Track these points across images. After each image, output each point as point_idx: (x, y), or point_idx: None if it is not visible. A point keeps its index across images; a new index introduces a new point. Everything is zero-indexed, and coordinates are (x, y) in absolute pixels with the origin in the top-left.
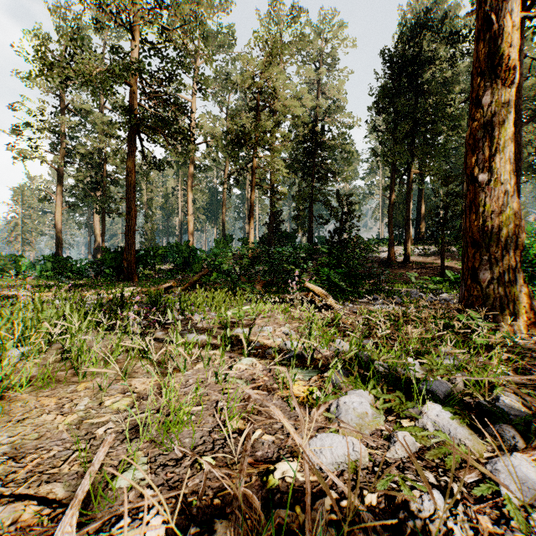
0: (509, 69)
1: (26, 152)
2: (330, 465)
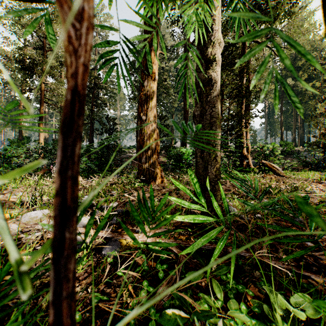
0: (153, 73)
1: None
2: None
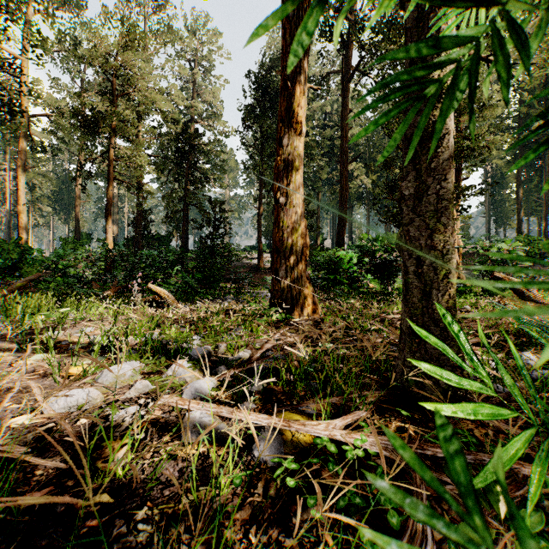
0: (298, 122)
1: None
2: (62, 409)
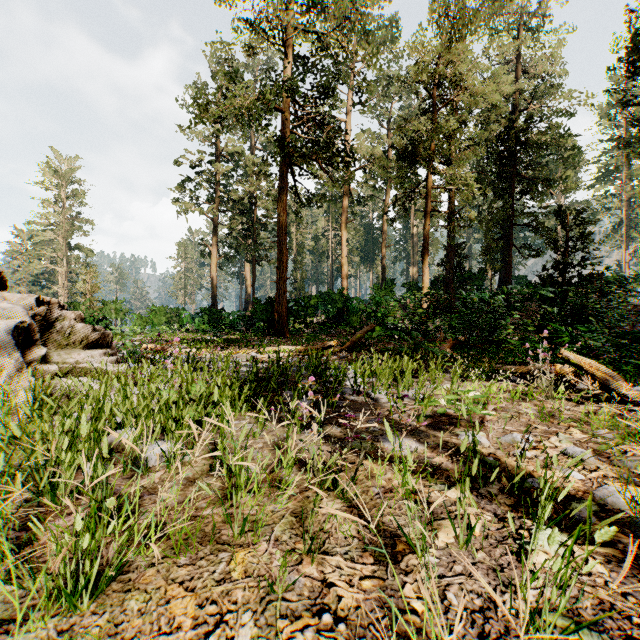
0: None
1: (187, 205)
2: None
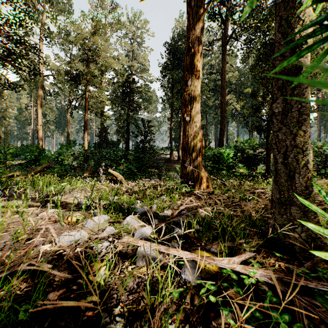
0: (197, 71)
1: None
2: (66, 242)
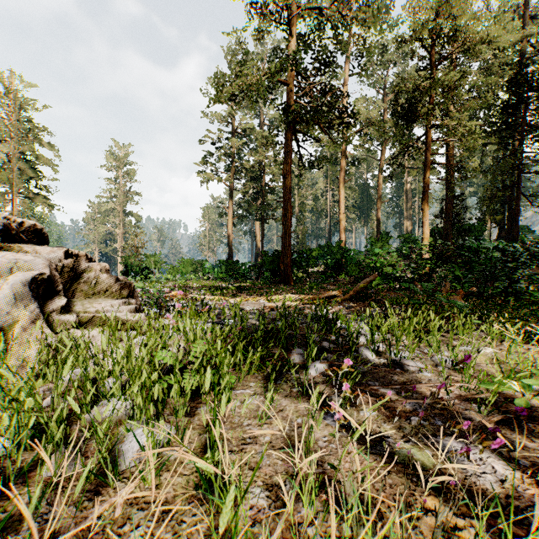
0: None
1: (208, 175)
2: None
